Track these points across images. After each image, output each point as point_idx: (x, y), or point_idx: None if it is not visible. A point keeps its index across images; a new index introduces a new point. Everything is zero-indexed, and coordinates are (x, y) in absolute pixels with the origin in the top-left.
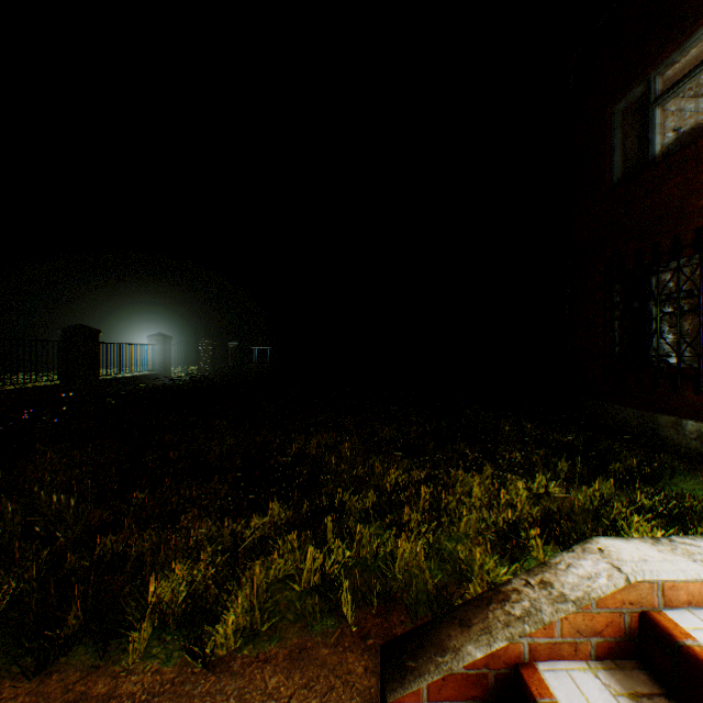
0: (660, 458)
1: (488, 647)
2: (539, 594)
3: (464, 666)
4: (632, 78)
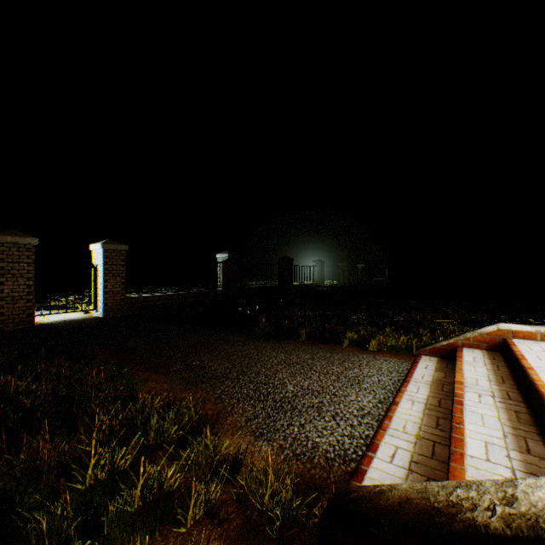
0: None
1: (447, 342)
2: (469, 333)
3: (439, 345)
4: None
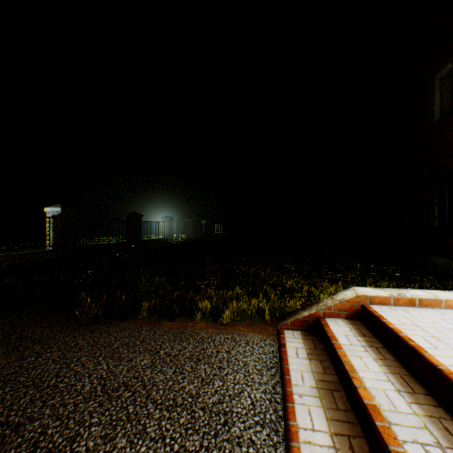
0: (449, 284)
1: (309, 312)
2: (329, 300)
3: (301, 317)
4: (443, 60)
